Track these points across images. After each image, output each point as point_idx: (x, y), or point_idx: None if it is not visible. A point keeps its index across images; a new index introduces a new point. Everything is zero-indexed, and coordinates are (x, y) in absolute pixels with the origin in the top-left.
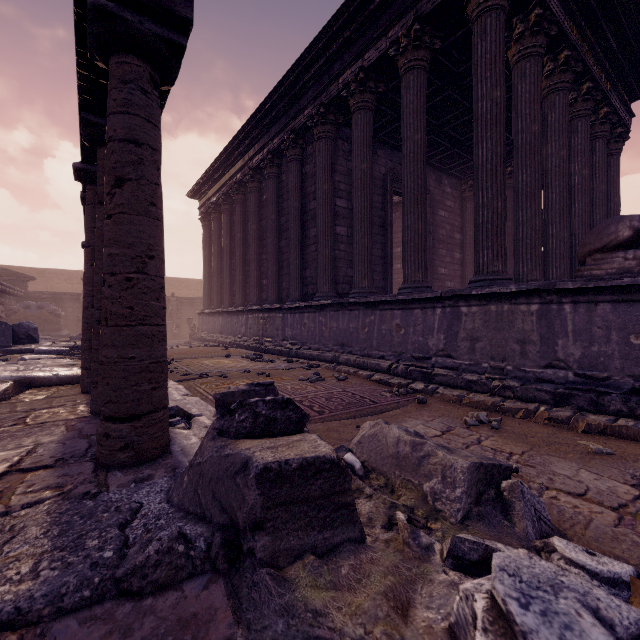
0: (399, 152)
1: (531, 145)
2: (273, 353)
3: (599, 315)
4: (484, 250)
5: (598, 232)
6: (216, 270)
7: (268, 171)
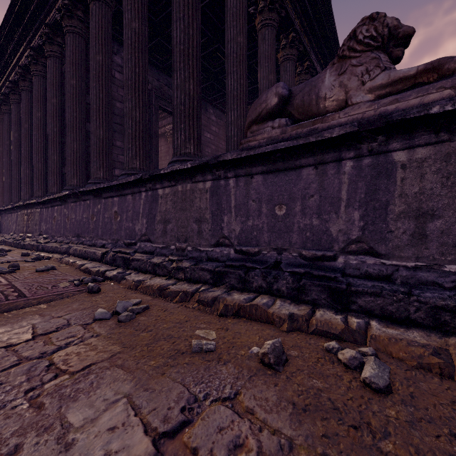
0: (166, 75)
1: (237, 54)
2: (27, 248)
3: (254, 188)
4: (178, 132)
5: (255, 103)
6: (1, 171)
7: (33, 68)
